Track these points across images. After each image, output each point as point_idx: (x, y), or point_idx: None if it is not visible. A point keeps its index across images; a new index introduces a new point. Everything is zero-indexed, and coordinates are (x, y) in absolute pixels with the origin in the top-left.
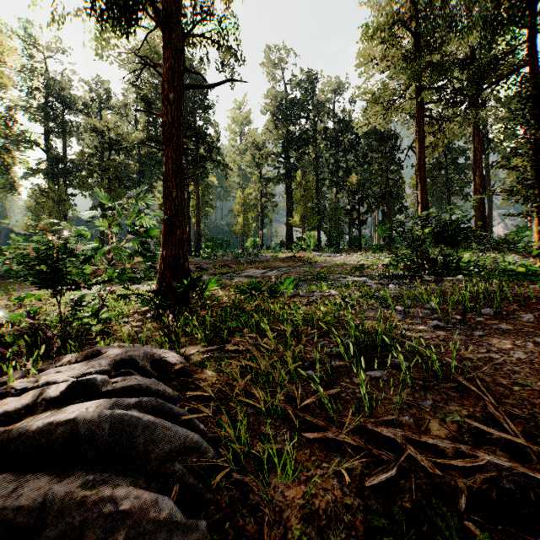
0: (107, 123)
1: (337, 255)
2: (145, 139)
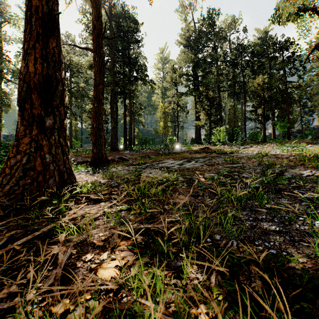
0: (62, 51)
1: (246, 146)
2: (93, 65)
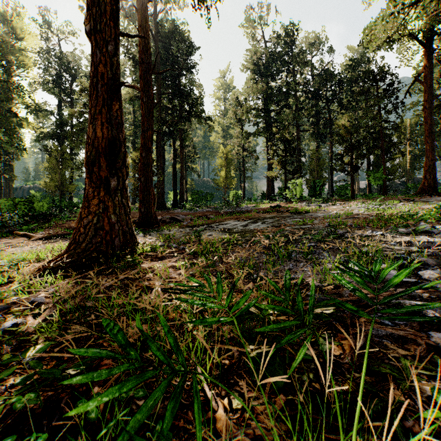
0: None
1: (328, 204)
2: (133, 98)
